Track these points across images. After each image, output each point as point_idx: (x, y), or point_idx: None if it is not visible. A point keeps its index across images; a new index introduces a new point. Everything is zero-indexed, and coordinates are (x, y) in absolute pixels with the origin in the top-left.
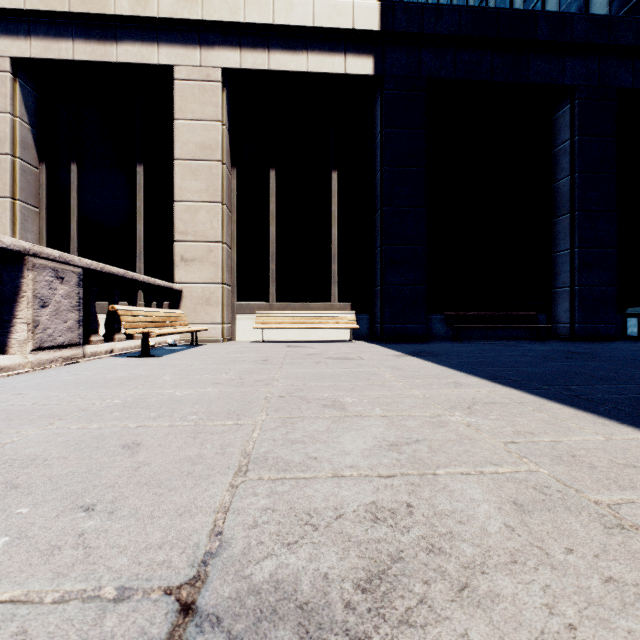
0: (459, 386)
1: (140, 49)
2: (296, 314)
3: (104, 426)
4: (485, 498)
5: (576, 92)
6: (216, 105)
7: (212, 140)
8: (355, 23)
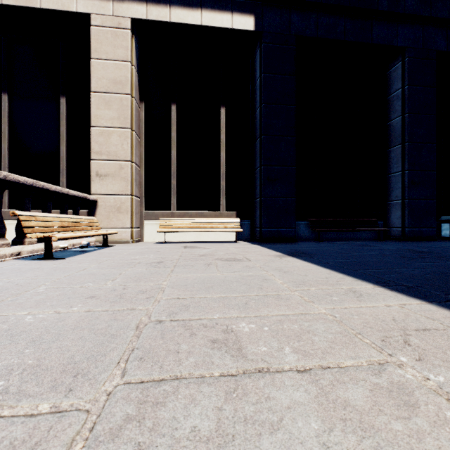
0: (361, 297)
1: None
2: (192, 220)
3: None
4: None
5: (406, 52)
6: (126, 48)
7: (123, 77)
8: None
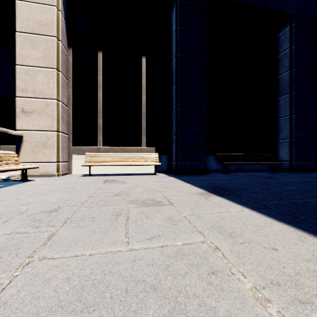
0: None
1: None
2: (116, 155)
3: None
4: None
5: (293, 18)
6: None
7: (48, 20)
8: None
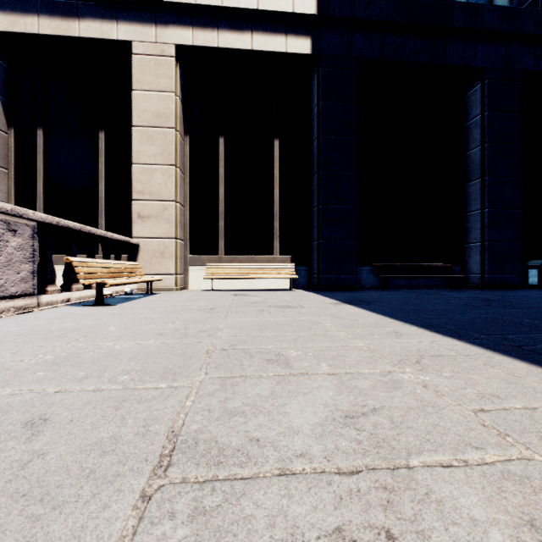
0: (400, 336)
1: (100, 25)
2: (242, 266)
3: (17, 392)
4: (489, 516)
5: (486, 73)
6: (170, 78)
7: (166, 109)
8: (295, 7)
